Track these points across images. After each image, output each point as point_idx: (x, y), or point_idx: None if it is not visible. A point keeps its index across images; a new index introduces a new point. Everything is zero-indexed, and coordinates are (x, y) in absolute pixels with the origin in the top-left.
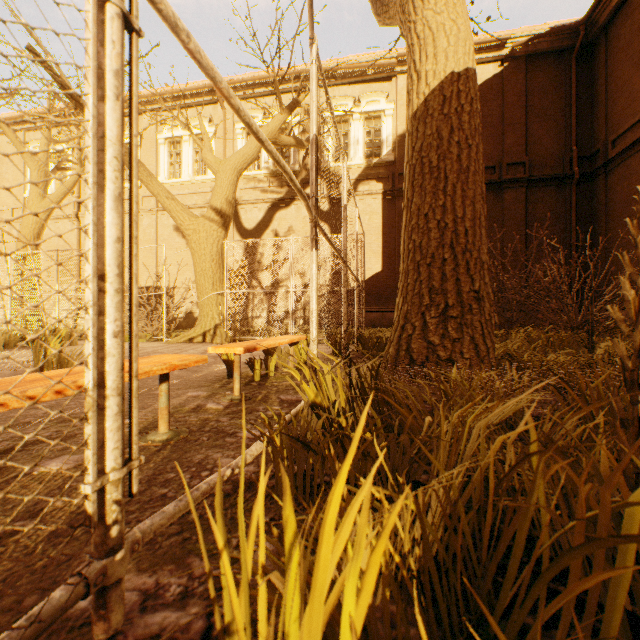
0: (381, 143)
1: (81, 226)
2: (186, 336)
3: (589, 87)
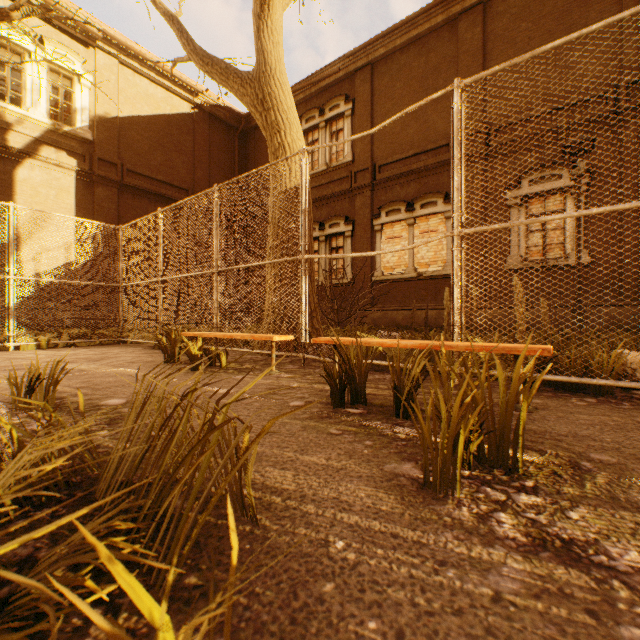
0: (75, 112)
1: None
2: None
3: (244, 161)
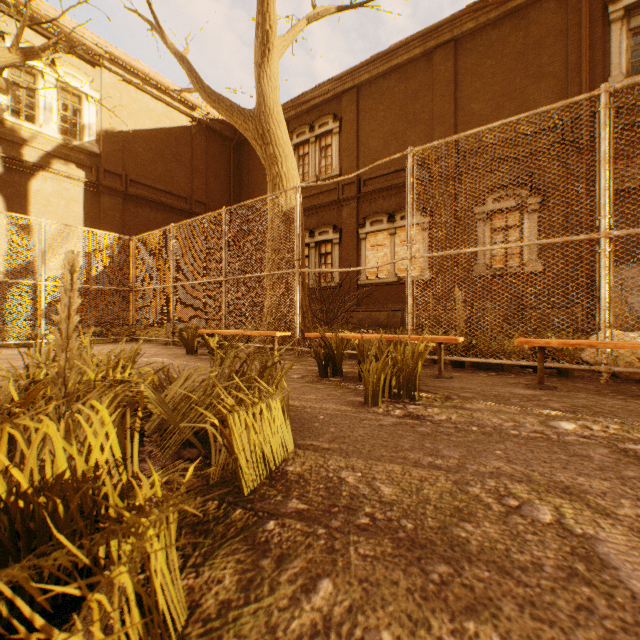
0: (83, 127)
1: None
2: None
3: (239, 170)
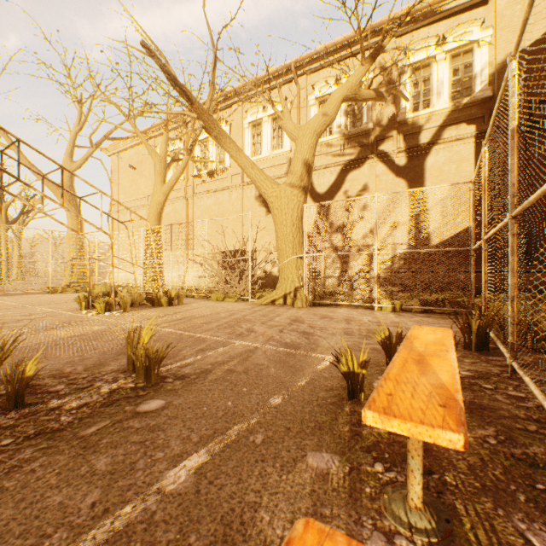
0: (473, 79)
1: (189, 204)
2: (268, 298)
3: None
